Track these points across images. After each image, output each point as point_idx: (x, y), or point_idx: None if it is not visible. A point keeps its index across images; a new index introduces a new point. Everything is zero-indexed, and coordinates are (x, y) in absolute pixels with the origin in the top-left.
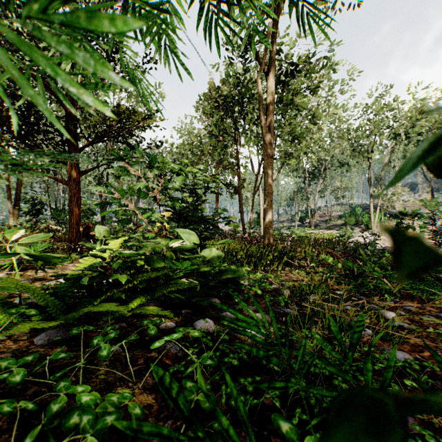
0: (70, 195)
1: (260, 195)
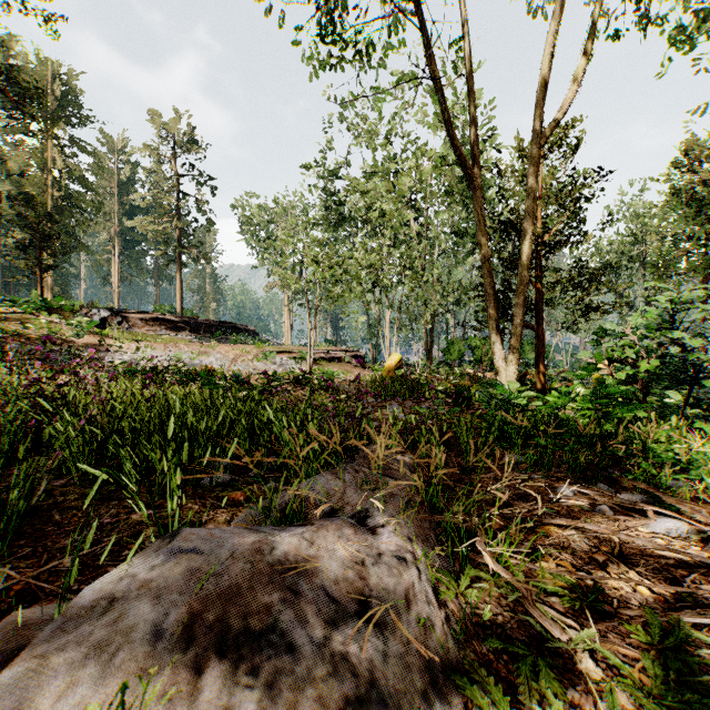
0: (537, 353)
1: None
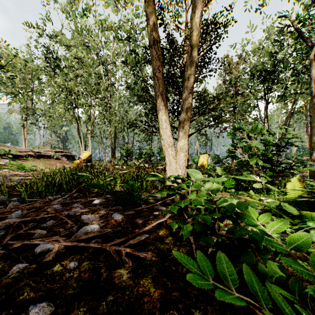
0: None
1: None
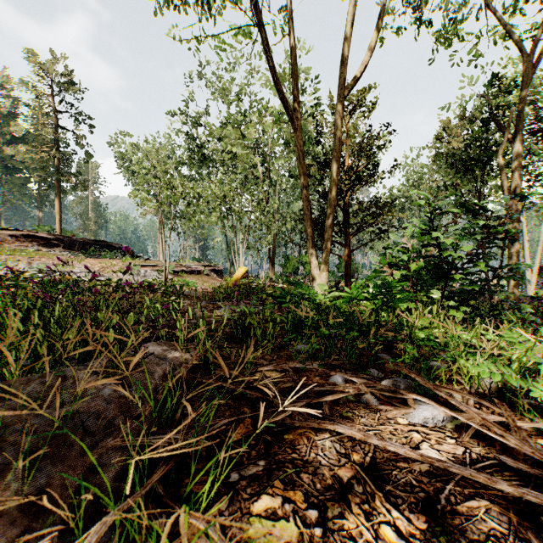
0: (345, 265)
1: (523, 241)
